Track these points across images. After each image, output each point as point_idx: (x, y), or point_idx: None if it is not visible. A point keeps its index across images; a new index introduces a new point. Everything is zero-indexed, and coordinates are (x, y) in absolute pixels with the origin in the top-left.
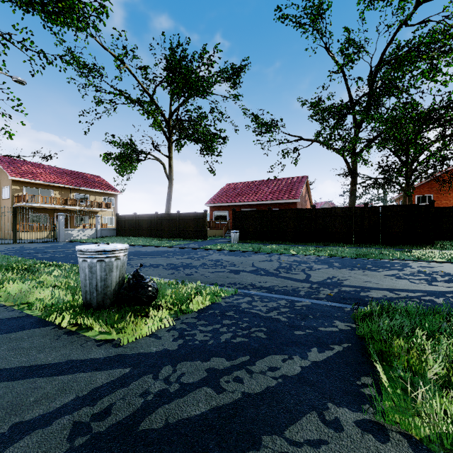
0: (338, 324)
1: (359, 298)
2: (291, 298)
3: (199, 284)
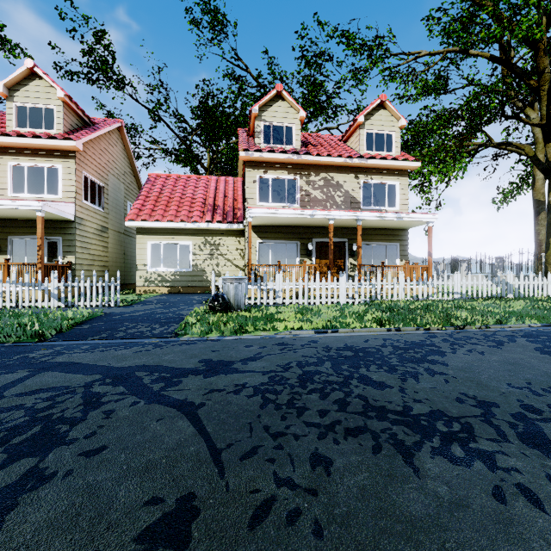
0: (87, 326)
1: (6, 351)
2: (107, 341)
3: (234, 338)
